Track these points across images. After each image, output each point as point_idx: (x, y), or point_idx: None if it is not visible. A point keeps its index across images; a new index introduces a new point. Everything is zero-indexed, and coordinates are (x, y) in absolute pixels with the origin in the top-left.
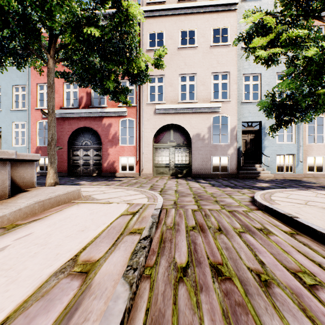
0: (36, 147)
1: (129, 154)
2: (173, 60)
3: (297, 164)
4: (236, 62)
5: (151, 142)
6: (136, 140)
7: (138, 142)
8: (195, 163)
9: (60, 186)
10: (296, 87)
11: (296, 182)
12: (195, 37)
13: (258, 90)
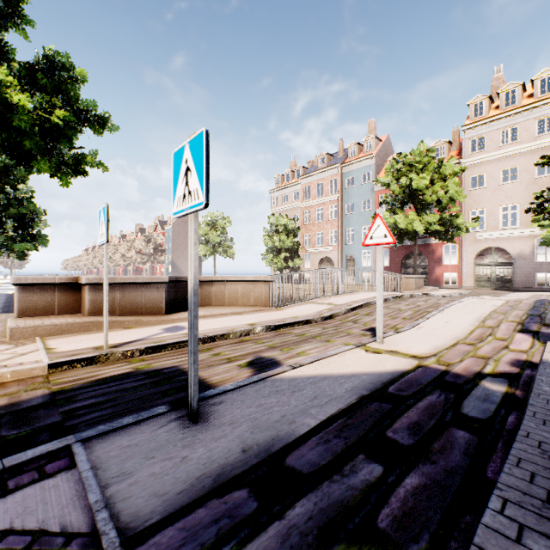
0: None
1: (452, 271)
2: (494, 196)
3: None
4: None
5: (472, 262)
6: (458, 261)
7: (460, 262)
8: (517, 278)
9: None
10: None
11: None
12: (517, 173)
13: None
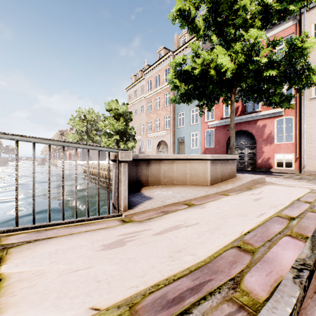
0: (204, 148)
1: (286, 151)
2: None
3: None
4: None
5: None
6: (295, 137)
7: (298, 139)
8: None
9: None
10: None
11: None
12: None
13: None
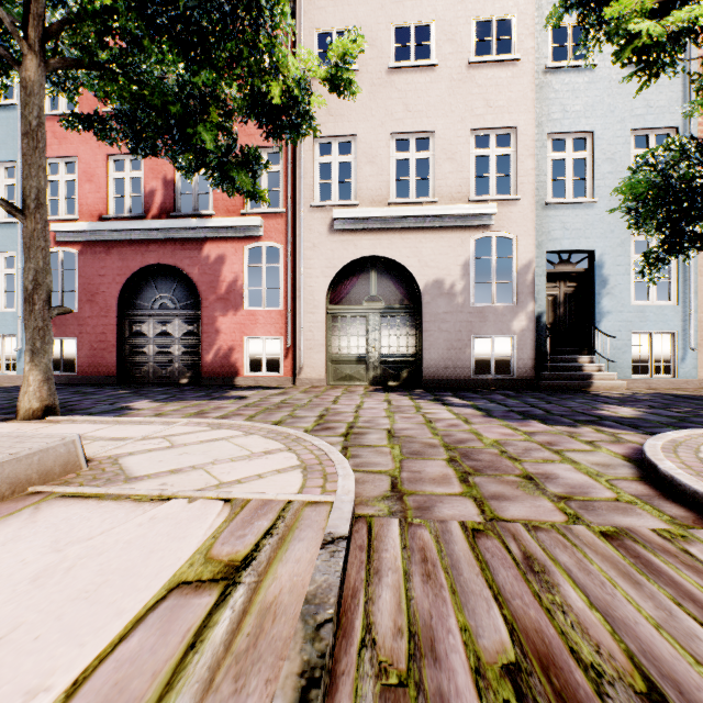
0: None
1: (269, 331)
2: (378, 99)
3: (682, 356)
4: (534, 102)
5: (322, 302)
6: (286, 298)
7: (291, 301)
8: (432, 353)
9: (60, 418)
10: None
11: (700, 403)
12: (432, 42)
13: (587, 172)
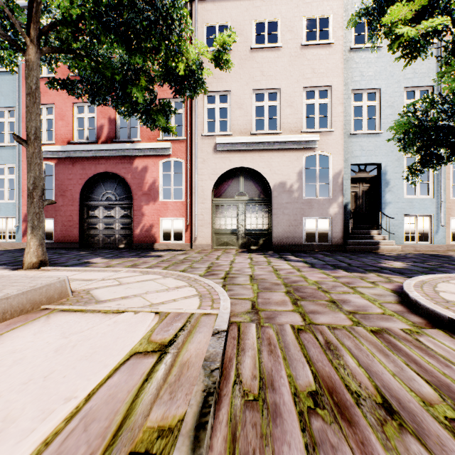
0: None
1: (175, 215)
2: (244, 68)
3: (436, 230)
4: (342, 70)
5: (209, 196)
6: (186, 193)
7: (190, 196)
8: (278, 228)
9: (49, 268)
10: (449, 102)
11: (445, 259)
12: (278, 32)
13: (376, 114)
